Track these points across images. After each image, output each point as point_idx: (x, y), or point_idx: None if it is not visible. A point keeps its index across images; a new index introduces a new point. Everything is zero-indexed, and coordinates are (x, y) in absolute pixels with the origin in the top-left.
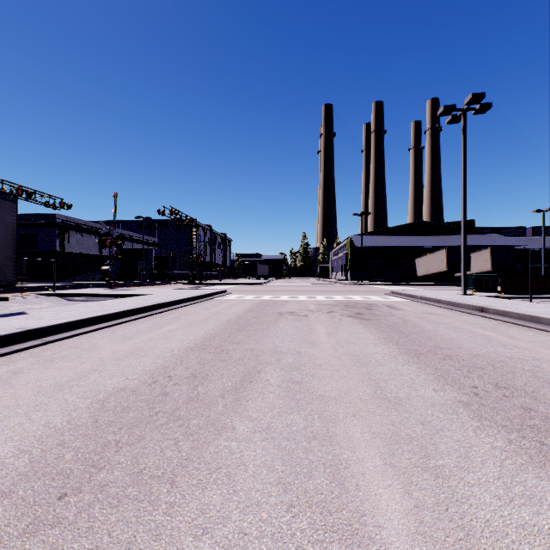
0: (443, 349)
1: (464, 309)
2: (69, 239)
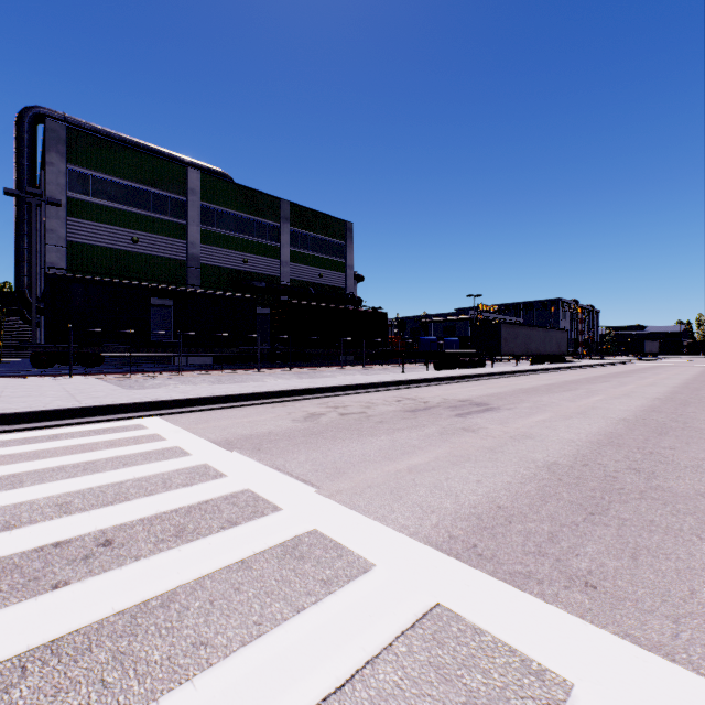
0: None
1: None
2: None
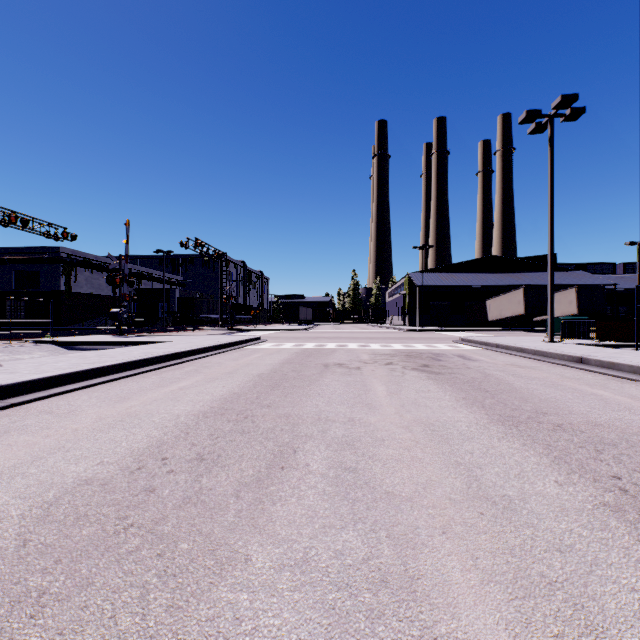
0: (548, 415)
1: (557, 360)
2: (76, 277)
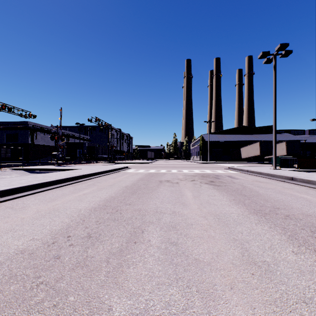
0: (280, 209)
1: (279, 179)
2: (36, 136)
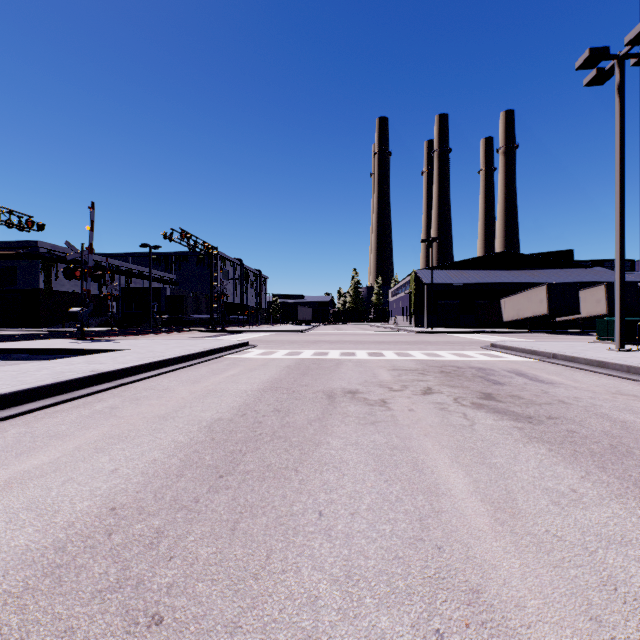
0: None
1: None
2: (57, 274)
